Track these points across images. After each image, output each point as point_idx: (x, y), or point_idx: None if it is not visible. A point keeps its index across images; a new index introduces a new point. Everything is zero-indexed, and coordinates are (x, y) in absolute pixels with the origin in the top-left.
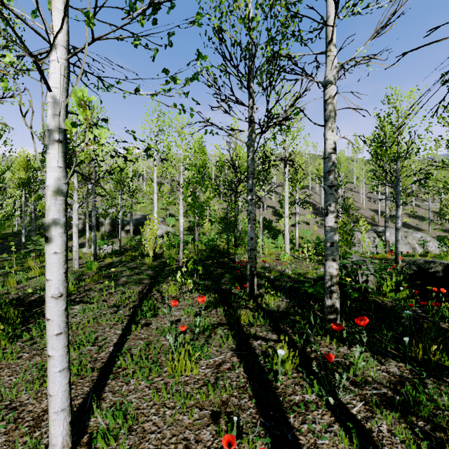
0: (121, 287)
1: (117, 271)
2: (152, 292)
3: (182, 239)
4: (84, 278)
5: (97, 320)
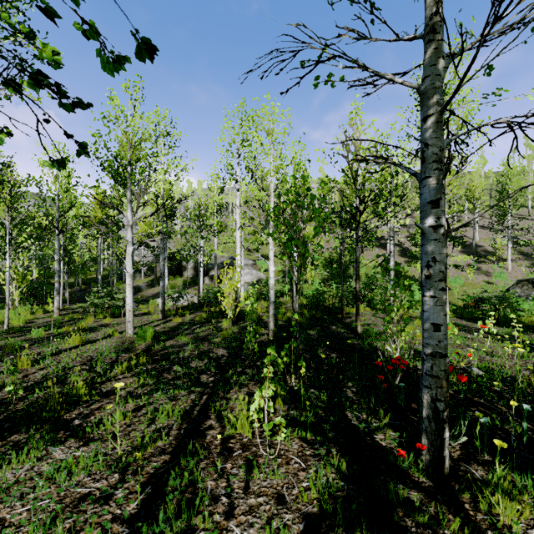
0: (161, 393)
1: (177, 344)
2: (208, 417)
3: (272, 297)
4: (124, 359)
5: (52, 531)
